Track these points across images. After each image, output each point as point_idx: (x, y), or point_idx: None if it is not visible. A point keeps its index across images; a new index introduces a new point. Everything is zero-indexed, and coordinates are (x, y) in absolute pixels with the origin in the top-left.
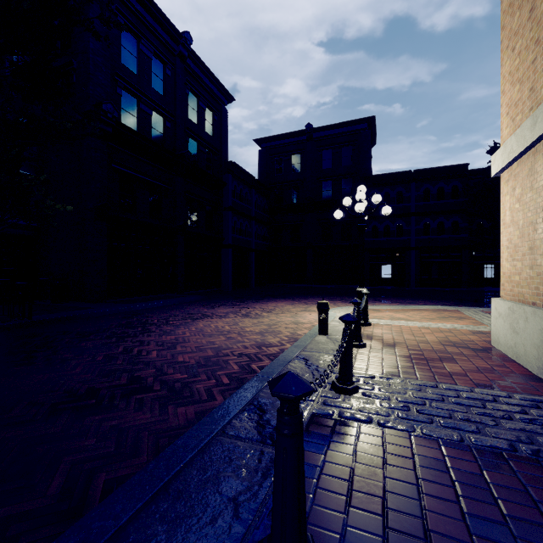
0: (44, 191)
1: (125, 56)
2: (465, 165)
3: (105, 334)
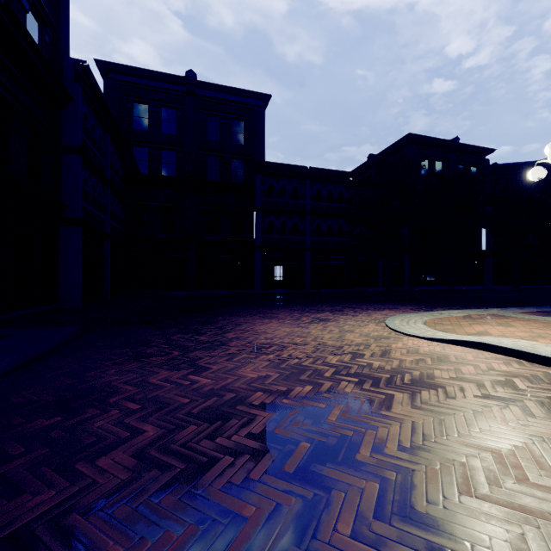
0: None
1: None
2: (349, 173)
3: None
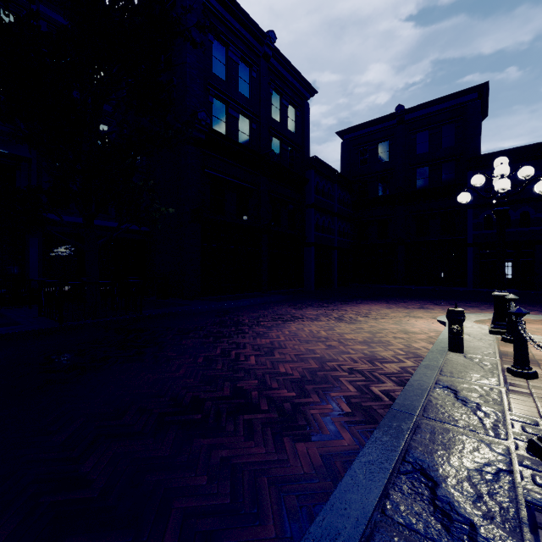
0: (151, 196)
1: (215, 65)
2: None
3: (202, 333)
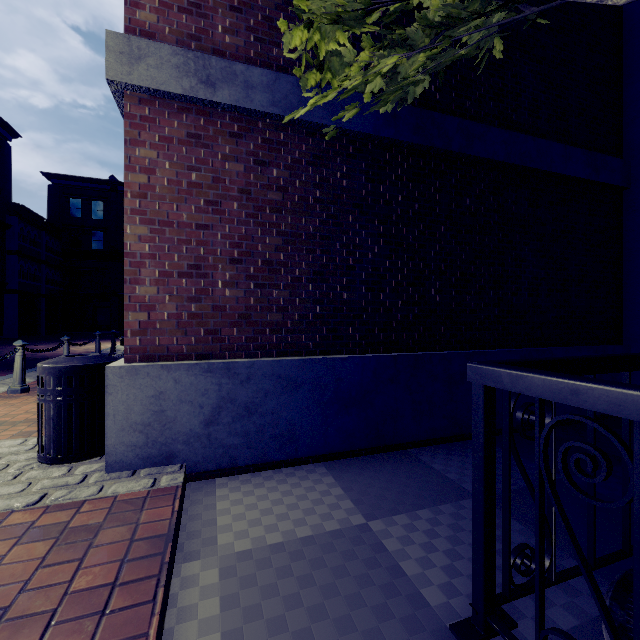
0: None
1: None
2: None
3: None
